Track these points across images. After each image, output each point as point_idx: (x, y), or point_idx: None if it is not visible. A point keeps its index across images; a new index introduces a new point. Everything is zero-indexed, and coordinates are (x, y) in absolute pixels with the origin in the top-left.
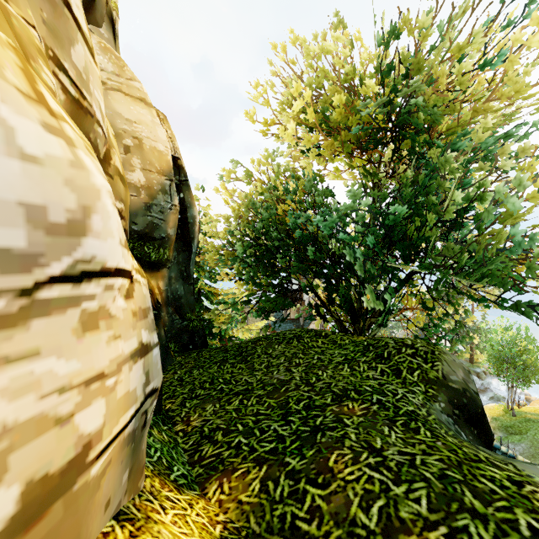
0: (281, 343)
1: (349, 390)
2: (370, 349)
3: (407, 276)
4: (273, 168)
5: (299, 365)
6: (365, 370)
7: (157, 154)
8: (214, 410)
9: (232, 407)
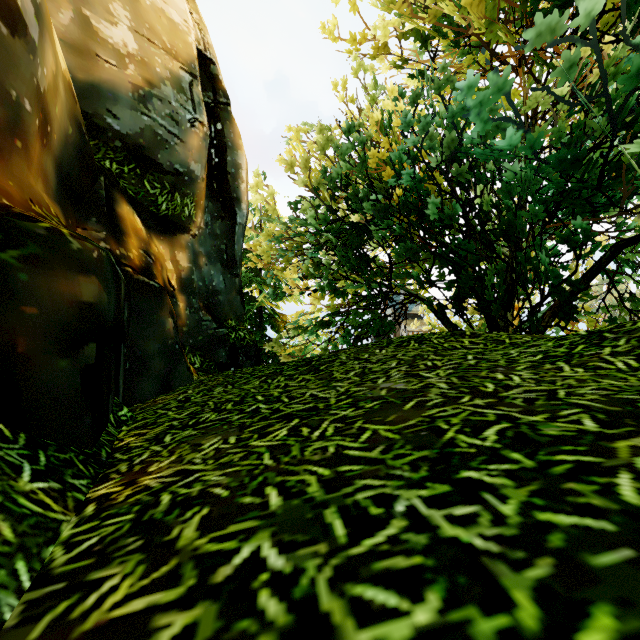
0: (386, 347)
1: (636, 401)
2: (609, 335)
3: (607, 254)
4: (365, 86)
5: (436, 368)
6: (636, 366)
7: (167, 23)
8: (218, 449)
9: (265, 442)
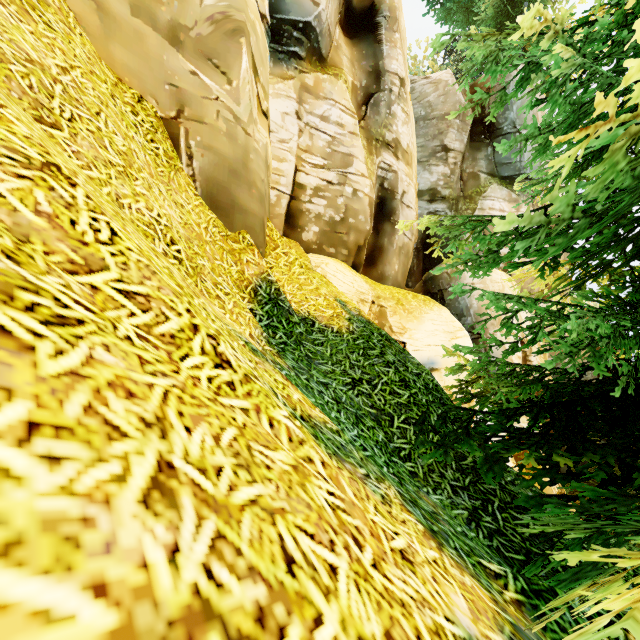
0: None
1: None
2: None
3: None
4: None
5: None
6: None
7: None
8: None
9: None
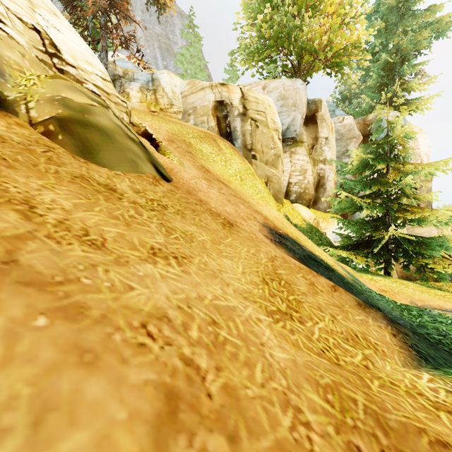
0: None
1: None
2: None
3: None
4: None
5: None
6: None
7: None
8: None
9: None
